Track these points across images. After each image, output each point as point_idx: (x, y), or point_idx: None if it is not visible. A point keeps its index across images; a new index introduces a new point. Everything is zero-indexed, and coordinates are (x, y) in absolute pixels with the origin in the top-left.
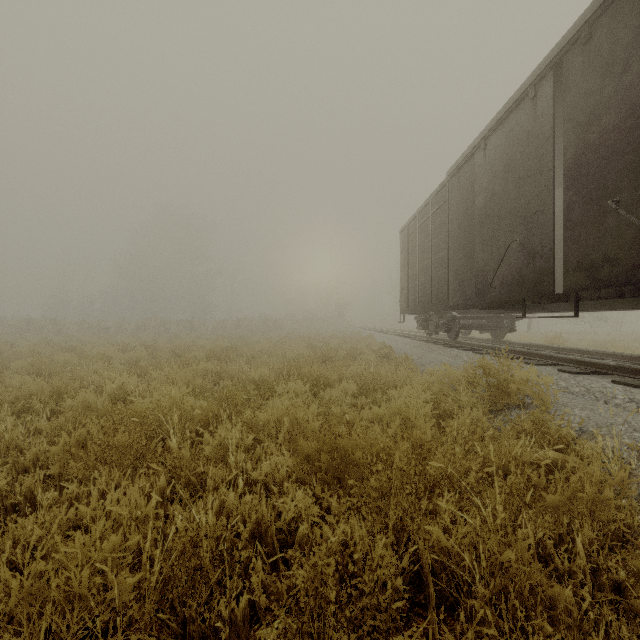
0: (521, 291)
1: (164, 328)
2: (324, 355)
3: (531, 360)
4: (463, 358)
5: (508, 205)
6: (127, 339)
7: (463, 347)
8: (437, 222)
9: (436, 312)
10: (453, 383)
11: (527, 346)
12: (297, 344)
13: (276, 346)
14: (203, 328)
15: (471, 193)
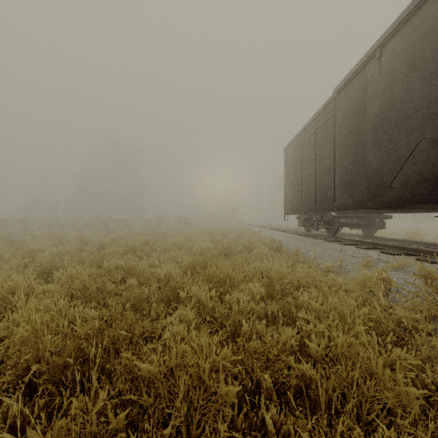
0: (433, 189)
1: (105, 225)
2: (226, 249)
3: (420, 256)
4: (349, 253)
5: (413, 104)
6: (71, 234)
7: (341, 242)
8: (321, 136)
9: (316, 212)
10: (372, 288)
11: (398, 241)
12: (203, 238)
13: (186, 240)
14: (134, 225)
15: (361, 103)
